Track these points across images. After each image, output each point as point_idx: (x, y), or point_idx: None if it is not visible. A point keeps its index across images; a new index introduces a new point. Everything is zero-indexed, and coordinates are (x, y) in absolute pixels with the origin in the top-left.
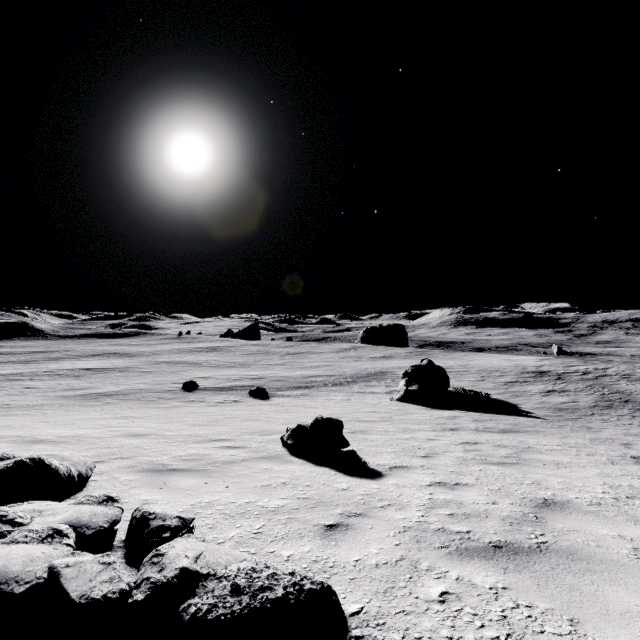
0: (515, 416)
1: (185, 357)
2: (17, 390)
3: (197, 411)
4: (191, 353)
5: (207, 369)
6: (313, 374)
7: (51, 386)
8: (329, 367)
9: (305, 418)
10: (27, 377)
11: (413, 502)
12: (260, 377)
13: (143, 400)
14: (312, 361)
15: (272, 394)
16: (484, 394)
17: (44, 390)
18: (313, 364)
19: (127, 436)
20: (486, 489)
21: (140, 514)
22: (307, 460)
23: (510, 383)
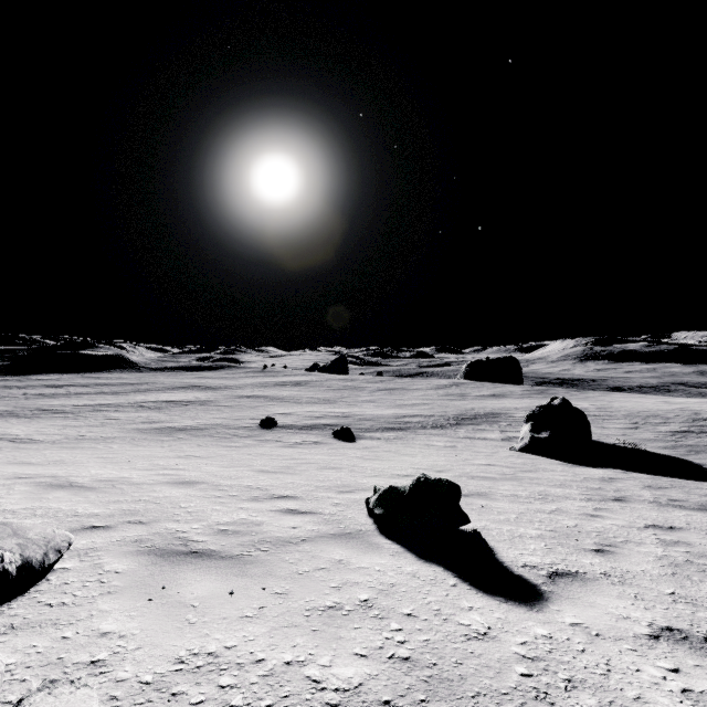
0: None
1: (267, 391)
2: (99, 421)
3: (270, 453)
4: (274, 387)
5: (289, 405)
6: (408, 413)
7: (131, 418)
8: (427, 406)
9: (399, 469)
10: (112, 408)
11: (653, 704)
12: (346, 415)
13: (216, 437)
14: (406, 398)
15: (359, 435)
16: (644, 447)
17: (123, 422)
18: (407, 402)
19: (172, 484)
20: None
21: None
22: (405, 546)
23: (680, 433)
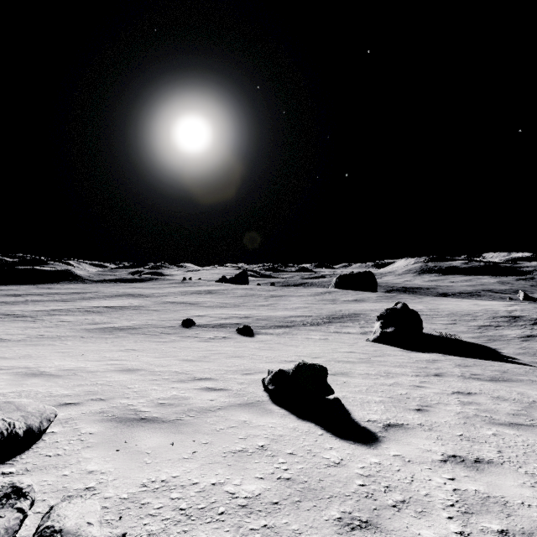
0: (500, 362)
1: (186, 298)
2: (53, 323)
3: (190, 346)
4: (191, 295)
5: (203, 308)
6: (293, 314)
7: (79, 320)
8: (307, 308)
9: (286, 356)
10: (64, 312)
11: (435, 497)
12: (247, 316)
13: (148, 334)
14: (292, 303)
15: (257, 332)
16: (459, 337)
17: (73, 323)
18: (293, 306)
19: (119, 371)
20: (523, 473)
21: (39, 531)
22: (289, 410)
23: (484, 327)
